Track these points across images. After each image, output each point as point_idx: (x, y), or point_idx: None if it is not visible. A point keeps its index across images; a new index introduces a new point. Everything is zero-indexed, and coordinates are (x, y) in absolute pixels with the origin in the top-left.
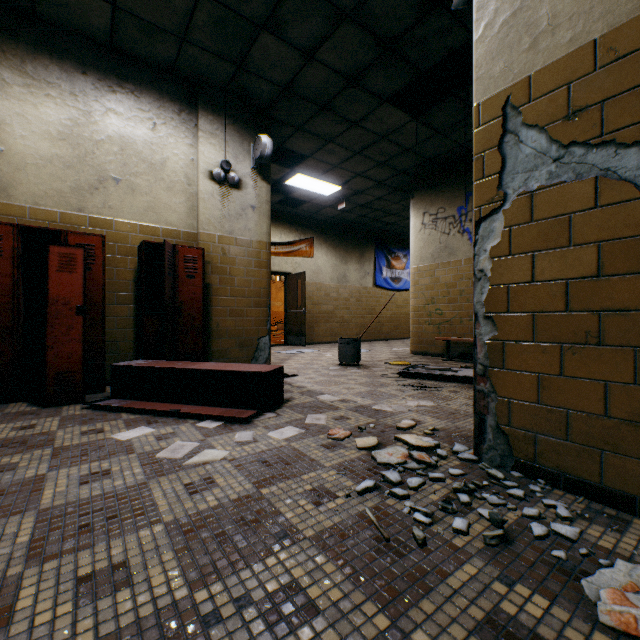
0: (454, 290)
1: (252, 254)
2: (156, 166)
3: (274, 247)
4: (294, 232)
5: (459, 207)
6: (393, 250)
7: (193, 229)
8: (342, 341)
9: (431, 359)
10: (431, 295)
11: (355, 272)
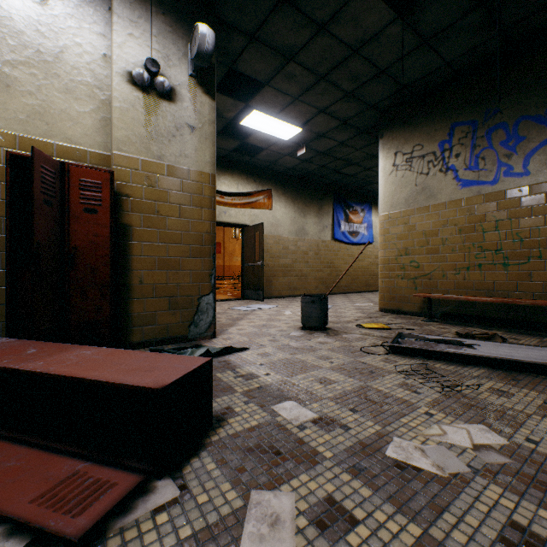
0: (434, 239)
1: (190, 188)
2: (46, 56)
3: (231, 198)
4: (252, 183)
5: (441, 141)
6: (351, 204)
7: (105, 150)
8: (305, 299)
9: (408, 319)
10: (405, 245)
11: (314, 225)
